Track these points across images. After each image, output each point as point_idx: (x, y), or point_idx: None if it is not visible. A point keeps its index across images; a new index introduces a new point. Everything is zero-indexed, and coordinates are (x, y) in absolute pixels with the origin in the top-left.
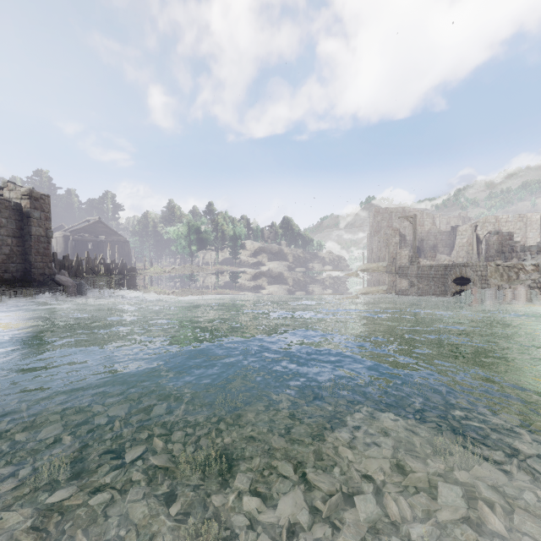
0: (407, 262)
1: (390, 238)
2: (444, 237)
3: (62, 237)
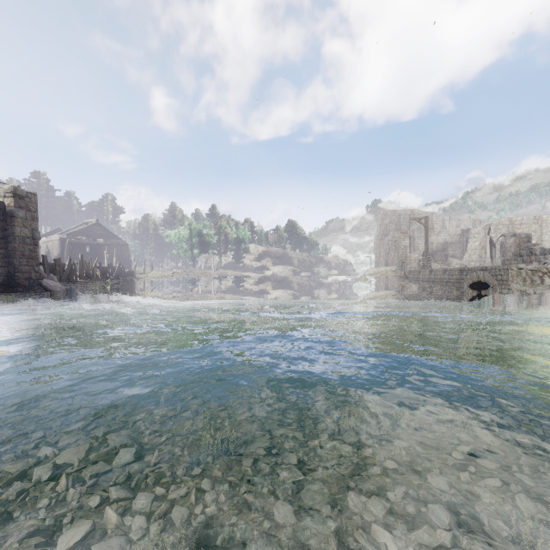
0: (417, 266)
1: (399, 241)
2: (454, 241)
3: (58, 240)
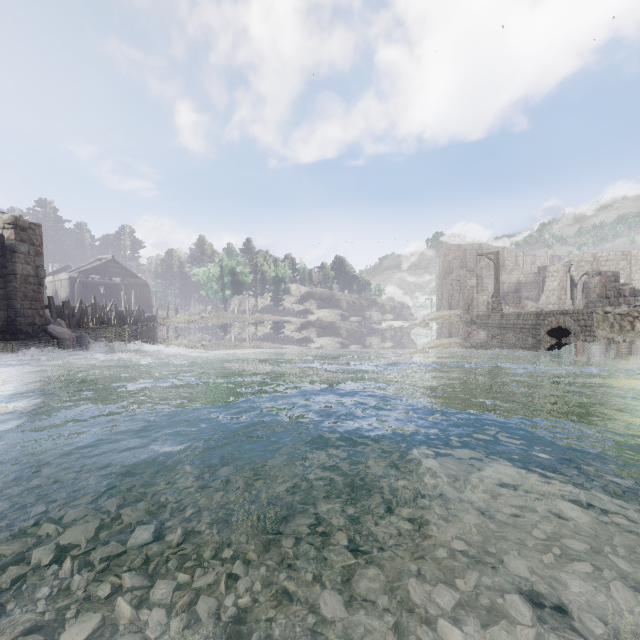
0: (486, 309)
1: (465, 281)
2: (528, 280)
3: (67, 279)
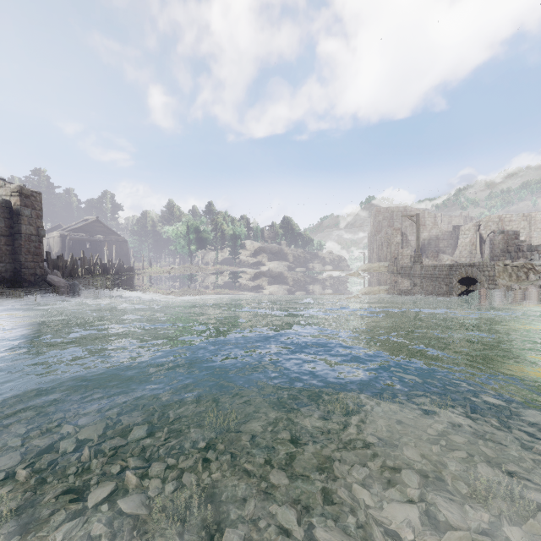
0: (409, 262)
1: (392, 238)
2: (445, 237)
3: (59, 236)
